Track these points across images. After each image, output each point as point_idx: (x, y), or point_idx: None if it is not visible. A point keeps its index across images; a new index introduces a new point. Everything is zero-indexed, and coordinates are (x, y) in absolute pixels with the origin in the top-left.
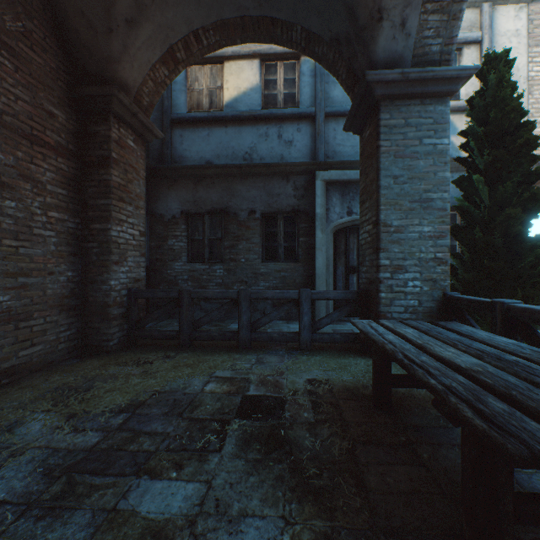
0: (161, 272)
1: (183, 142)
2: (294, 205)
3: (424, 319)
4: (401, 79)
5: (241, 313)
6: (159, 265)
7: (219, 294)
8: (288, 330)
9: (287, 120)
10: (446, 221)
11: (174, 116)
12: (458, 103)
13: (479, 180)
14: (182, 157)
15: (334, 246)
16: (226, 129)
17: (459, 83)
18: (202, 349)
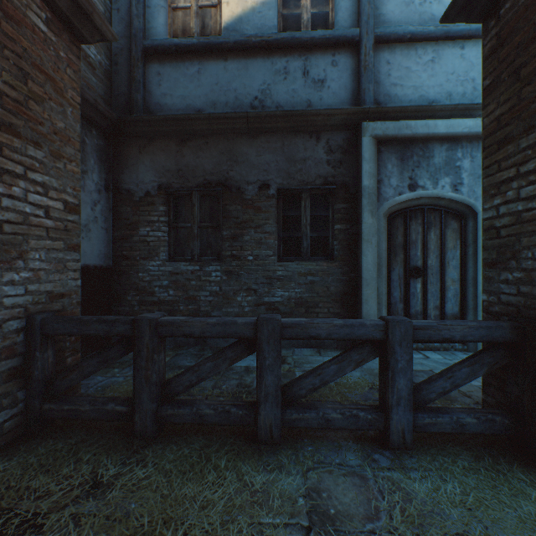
0: (129, 276)
1: (161, 82)
2: (328, 175)
3: None
4: None
5: (263, 369)
6: (126, 265)
7: (216, 329)
8: None
9: (316, 48)
10: None
11: (147, 44)
12: None
13: None
14: (160, 105)
15: (387, 237)
16: (225, 63)
17: None
18: (180, 447)
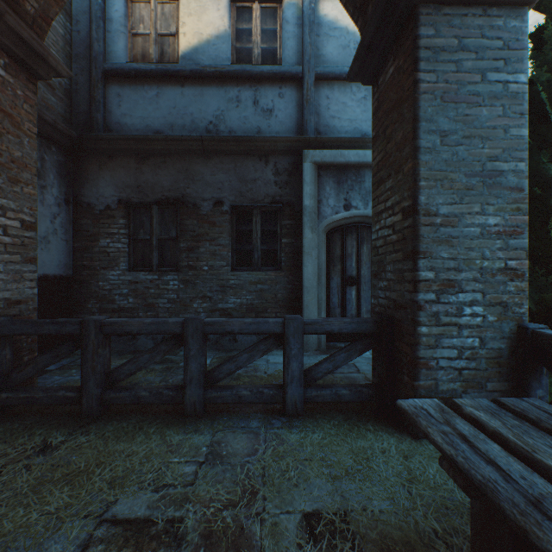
0: (89, 285)
1: (121, 103)
2: (275, 195)
3: (489, 368)
4: None
5: (188, 358)
6: (87, 274)
7: (151, 327)
8: (266, 367)
9: (265, 81)
10: (523, 208)
11: (107, 67)
12: None
13: None
14: (120, 124)
15: (327, 250)
16: (182, 89)
17: None
18: (120, 422)
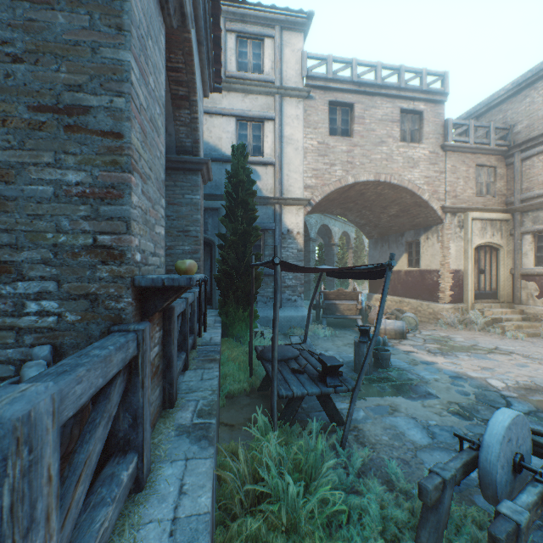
0: None
1: None
2: None
3: None
4: (167, 160)
5: None
6: None
7: None
8: None
9: None
10: (199, 244)
11: None
12: (260, 159)
13: (224, 220)
14: None
15: None
16: None
17: (203, 165)
18: None
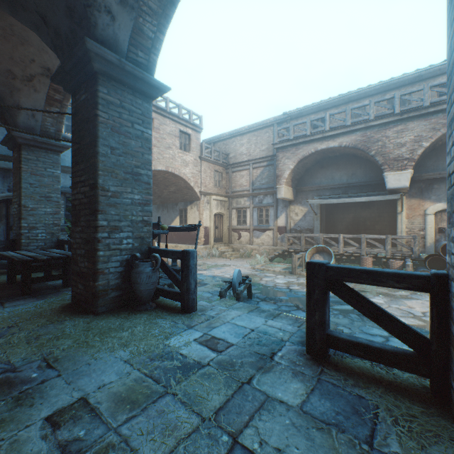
0: None
1: None
2: None
3: None
4: (33, 140)
5: None
6: None
7: None
8: None
9: None
10: (60, 207)
11: None
12: None
13: None
14: None
15: None
16: None
17: (65, 149)
18: None
